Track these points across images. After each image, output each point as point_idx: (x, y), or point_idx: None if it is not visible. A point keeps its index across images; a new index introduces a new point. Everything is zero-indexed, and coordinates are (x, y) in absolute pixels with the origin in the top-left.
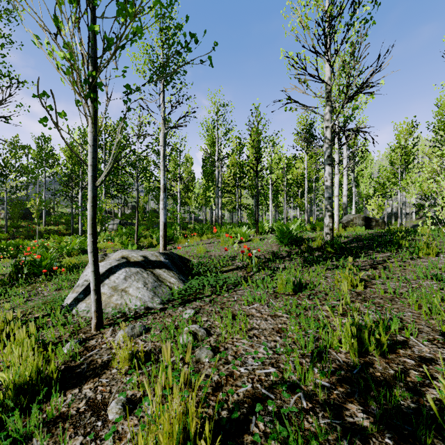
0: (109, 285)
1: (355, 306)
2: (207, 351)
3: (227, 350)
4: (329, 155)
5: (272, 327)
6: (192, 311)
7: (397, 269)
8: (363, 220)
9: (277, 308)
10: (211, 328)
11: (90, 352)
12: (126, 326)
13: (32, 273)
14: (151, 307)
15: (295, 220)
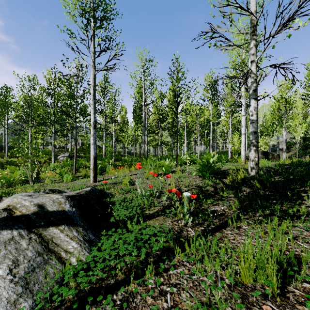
0: None
1: None
2: None
3: None
4: (255, 89)
5: None
6: None
7: None
8: (262, 153)
9: None
10: None
11: None
12: None
13: None
14: None
15: (209, 154)
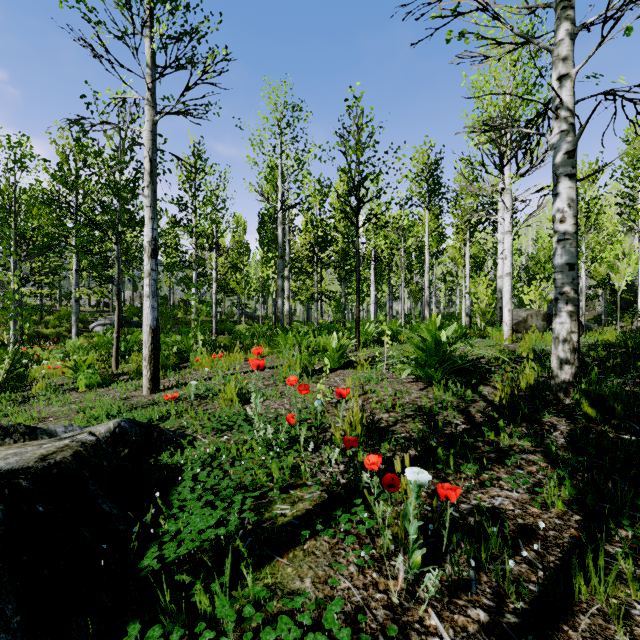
0: None
1: None
2: None
3: None
4: (570, 150)
5: None
6: None
7: None
8: (545, 319)
9: None
10: None
11: None
12: None
13: None
14: None
15: (431, 321)
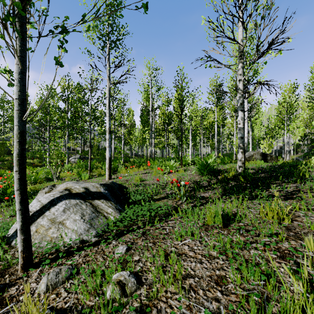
0: (48, 217)
1: (291, 245)
2: None
3: (160, 313)
4: (241, 103)
5: (209, 275)
6: (125, 248)
7: (311, 200)
8: (261, 155)
9: (210, 246)
10: (143, 273)
11: (2, 309)
12: (56, 265)
13: None
14: (86, 240)
15: (210, 156)
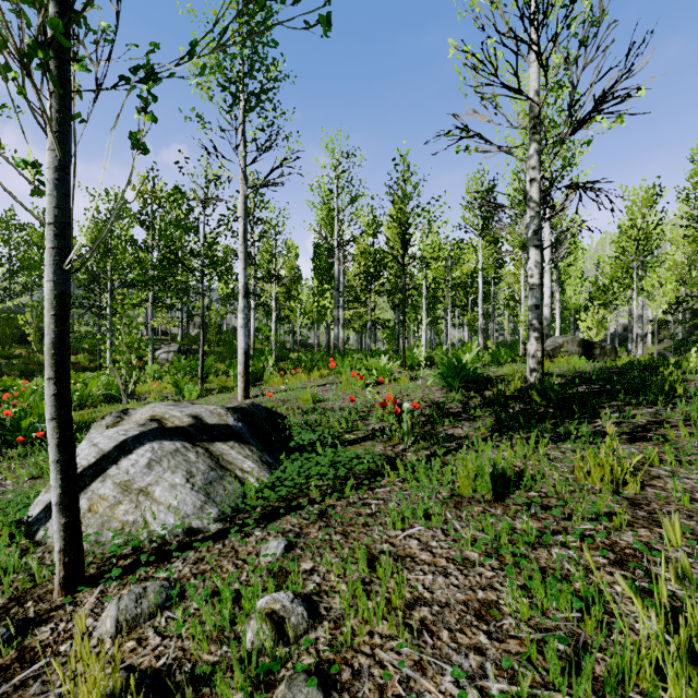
0: (115, 479)
1: (640, 537)
2: (307, 690)
3: (359, 678)
4: (536, 230)
5: (463, 600)
6: (282, 545)
7: (687, 442)
8: (581, 345)
9: (466, 541)
10: (321, 596)
11: (23, 671)
12: (134, 582)
13: (4, 441)
14: (198, 529)
15: (468, 346)
